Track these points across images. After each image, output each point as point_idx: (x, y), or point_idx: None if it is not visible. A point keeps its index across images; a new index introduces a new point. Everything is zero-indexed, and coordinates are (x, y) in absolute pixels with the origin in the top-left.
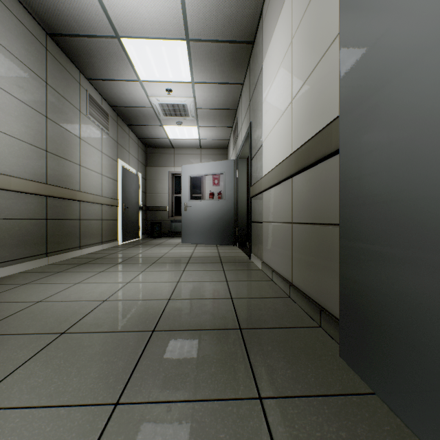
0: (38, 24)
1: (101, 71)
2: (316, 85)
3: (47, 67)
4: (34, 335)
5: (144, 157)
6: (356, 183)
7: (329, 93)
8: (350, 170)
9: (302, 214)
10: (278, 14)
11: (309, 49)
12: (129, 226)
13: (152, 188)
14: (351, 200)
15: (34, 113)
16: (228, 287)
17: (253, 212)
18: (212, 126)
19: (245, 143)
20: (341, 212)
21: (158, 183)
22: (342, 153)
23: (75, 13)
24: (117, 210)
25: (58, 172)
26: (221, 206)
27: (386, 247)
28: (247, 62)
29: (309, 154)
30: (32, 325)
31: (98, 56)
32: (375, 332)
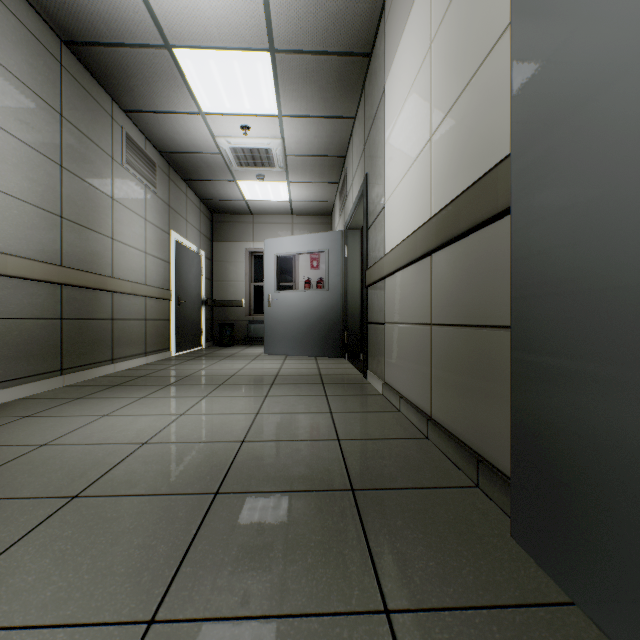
0: (49, 27)
1: (144, 99)
2: (470, 110)
3: (62, 92)
4: (30, 500)
5: (208, 227)
6: (541, 261)
7: (492, 120)
8: (531, 240)
9: (447, 310)
10: (408, 7)
11: (459, 55)
12: (187, 329)
13: (221, 273)
14: (532, 288)
15: (42, 159)
16: (333, 422)
17: (370, 308)
18: (309, 182)
19: (358, 205)
20: (514, 306)
21: (230, 265)
22: (515, 213)
23: (104, 10)
24: (169, 305)
25: (80, 248)
26: (322, 300)
27: (596, 364)
28: (362, 84)
29: (460, 217)
30: (29, 483)
31: (139, 76)
32: (574, 503)
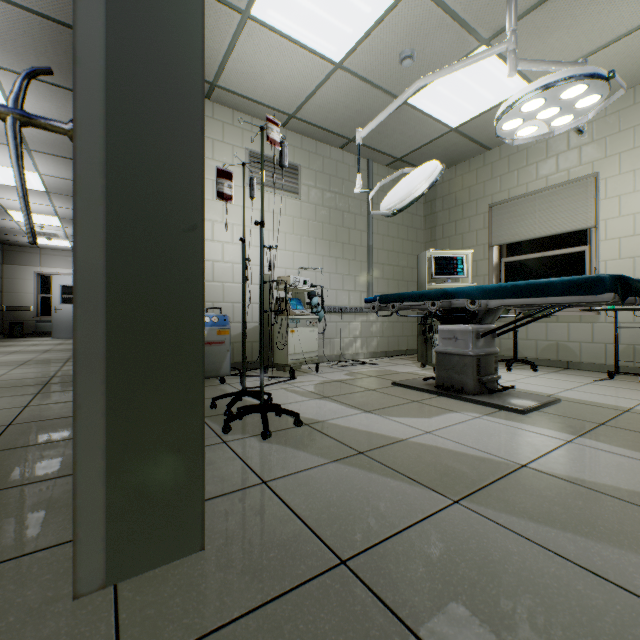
0: None
1: None
2: None
3: None
4: (5, 352)
5: (0, 255)
6: None
7: None
8: None
9: None
10: None
11: None
12: None
13: (11, 287)
14: None
15: None
16: None
17: None
18: None
19: None
20: None
21: (20, 282)
22: None
23: None
24: None
25: None
26: None
27: None
28: None
29: None
30: None
31: None
32: None
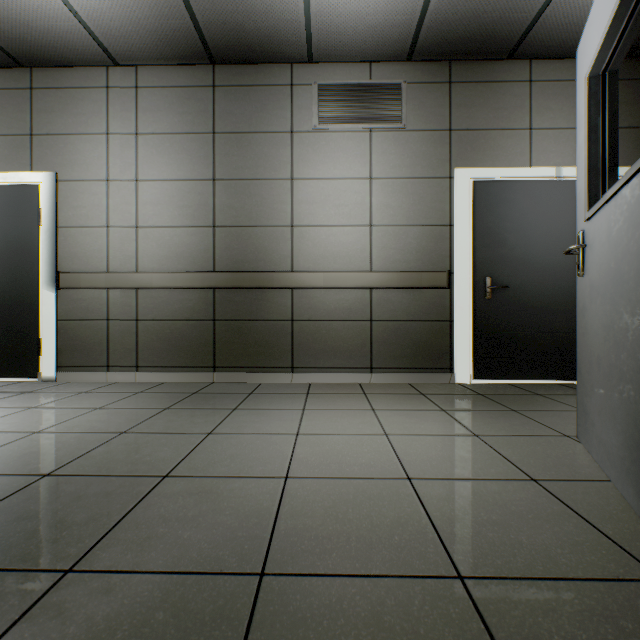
0: (200, 66)
1: (283, 31)
2: None
3: (215, 112)
4: None
5: None
6: None
7: None
8: None
9: None
10: None
11: None
12: (528, 339)
13: None
14: None
15: (193, 185)
16: None
17: None
18: None
19: None
20: None
21: None
22: None
23: (148, 11)
24: (451, 296)
25: (238, 250)
26: None
27: None
28: None
29: None
30: None
31: (239, 18)
32: None
